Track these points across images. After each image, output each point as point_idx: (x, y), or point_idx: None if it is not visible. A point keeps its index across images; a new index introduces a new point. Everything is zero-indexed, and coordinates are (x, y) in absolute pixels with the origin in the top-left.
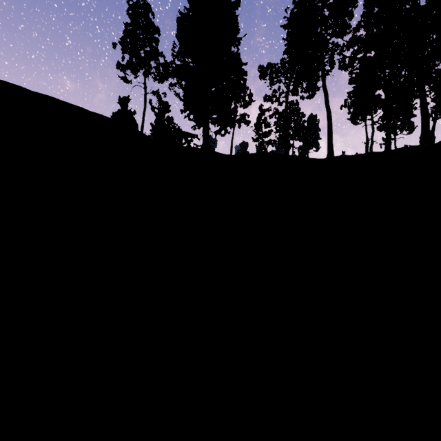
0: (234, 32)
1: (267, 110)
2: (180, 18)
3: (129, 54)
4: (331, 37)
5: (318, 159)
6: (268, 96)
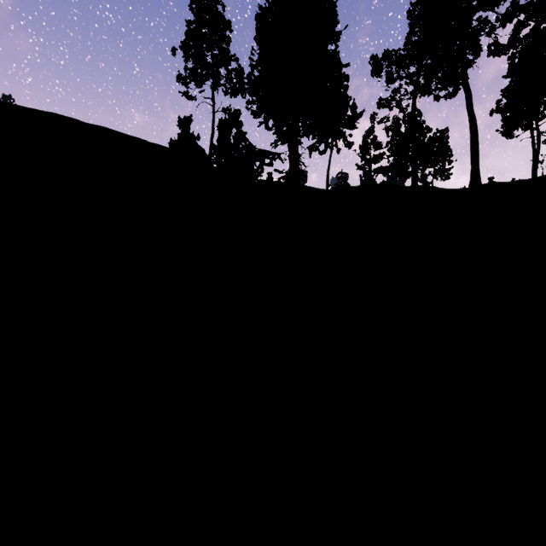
0: (331, 24)
1: (382, 121)
2: (259, 15)
3: (193, 62)
4: (476, 12)
5: (455, 190)
6: (384, 100)
